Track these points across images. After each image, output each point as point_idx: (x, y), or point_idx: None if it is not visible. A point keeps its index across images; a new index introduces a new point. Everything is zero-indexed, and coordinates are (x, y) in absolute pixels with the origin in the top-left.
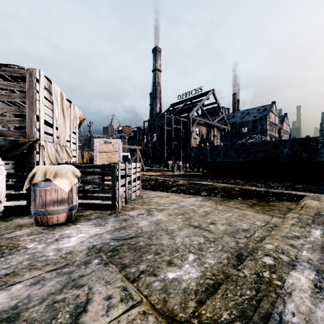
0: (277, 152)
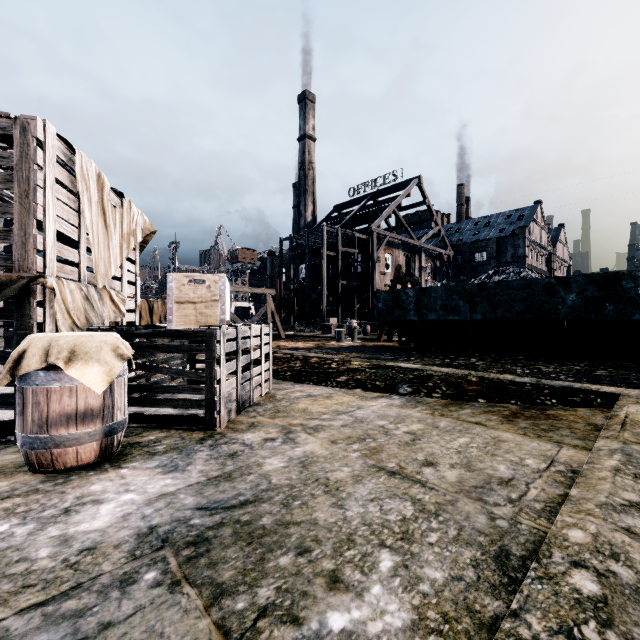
0: (553, 301)
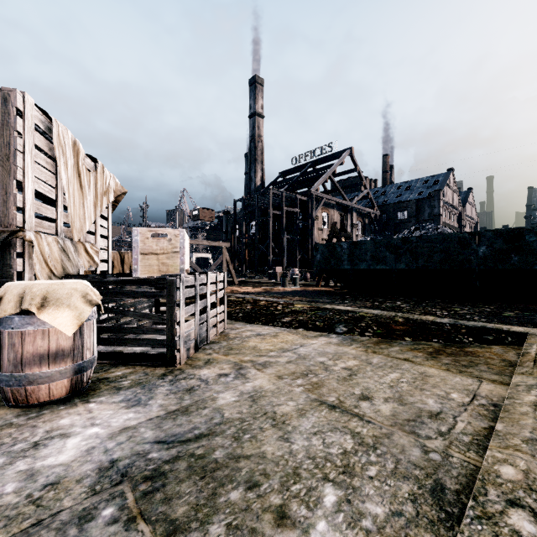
0: (466, 252)
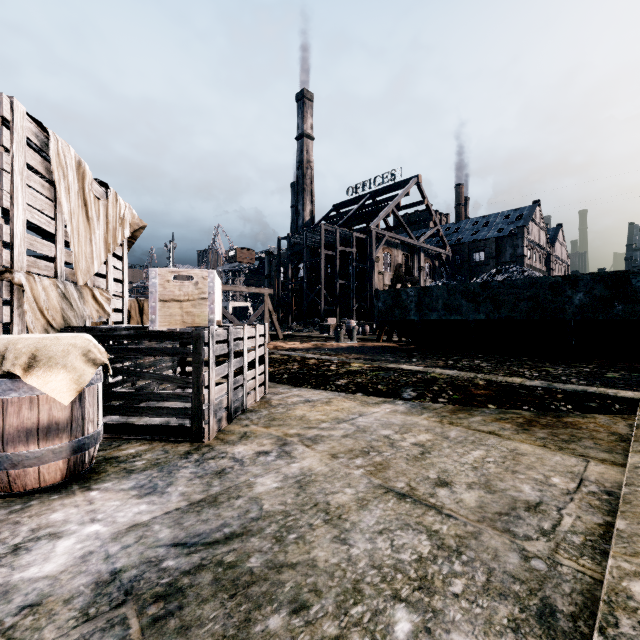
0: (559, 300)
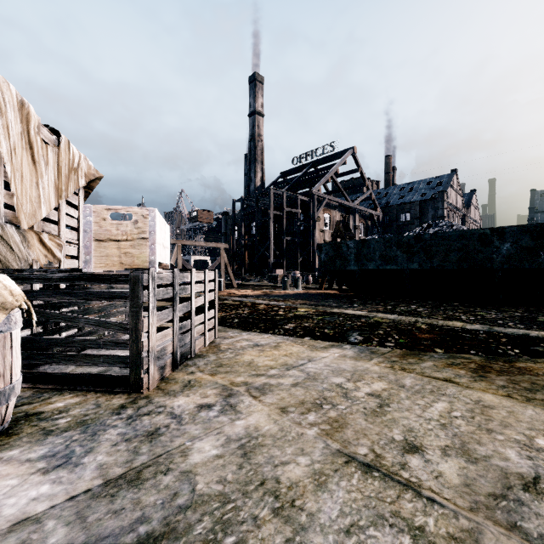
0: (488, 250)
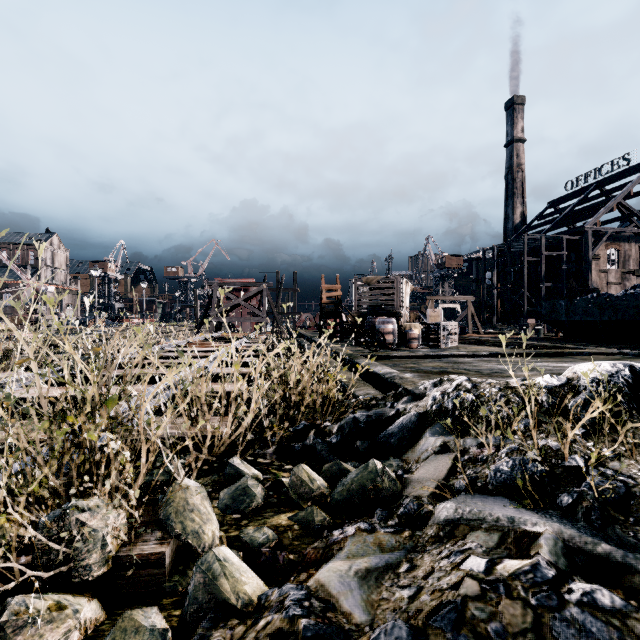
0: None
